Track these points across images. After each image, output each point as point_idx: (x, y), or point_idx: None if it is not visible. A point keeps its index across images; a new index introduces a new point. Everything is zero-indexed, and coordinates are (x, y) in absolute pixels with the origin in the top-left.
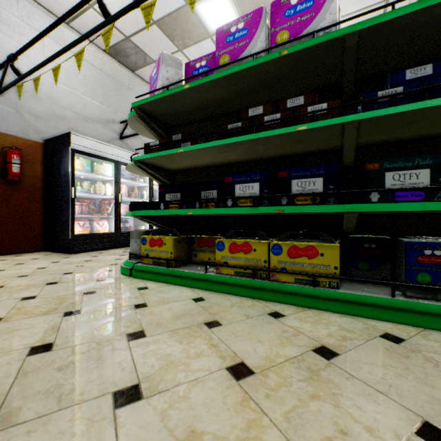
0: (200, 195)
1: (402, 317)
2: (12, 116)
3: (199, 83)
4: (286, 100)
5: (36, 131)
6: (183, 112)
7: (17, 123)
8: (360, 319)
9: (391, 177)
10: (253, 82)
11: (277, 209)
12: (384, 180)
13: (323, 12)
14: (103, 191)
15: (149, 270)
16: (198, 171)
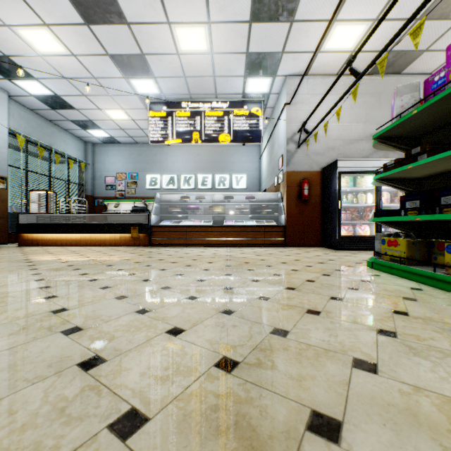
0: (439, 201)
1: None
2: (304, 159)
3: (425, 106)
4: None
5: (317, 164)
6: (422, 126)
7: (306, 163)
8: None
9: None
10: None
11: None
12: None
13: None
14: (364, 200)
15: (384, 264)
16: (446, 175)
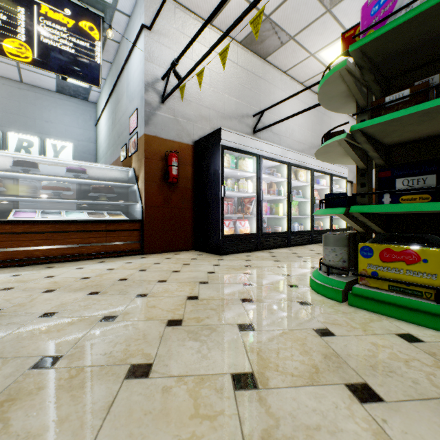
0: None
1: None
2: (171, 122)
3: None
4: None
5: (187, 134)
6: None
7: (174, 128)
8: None
9: None
10: None
11: None
12: None
13: None
14: (246, 188)
15: (391, 301)
16: None
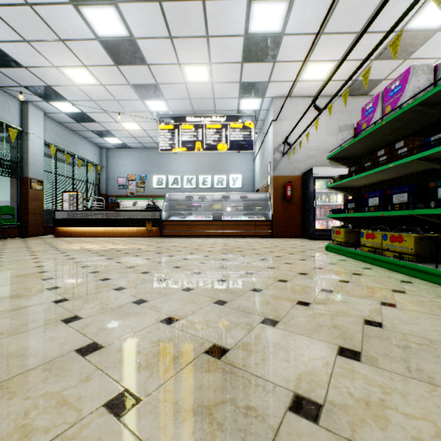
0: (363, 204)
1: (436, 280)
2: (288, 165)
3: (350, 144)
4: (395, 144)
5: (298, 169)
6: (356, 152)
7: (289, 169)
8: (414, 278)
9: (440, 191)
10: (381, 133)
11: (381, 213)
12: (437, 193)
13: (405, 91)
14: (334, 200)
15: (332, 247)
16: (372, 186)
